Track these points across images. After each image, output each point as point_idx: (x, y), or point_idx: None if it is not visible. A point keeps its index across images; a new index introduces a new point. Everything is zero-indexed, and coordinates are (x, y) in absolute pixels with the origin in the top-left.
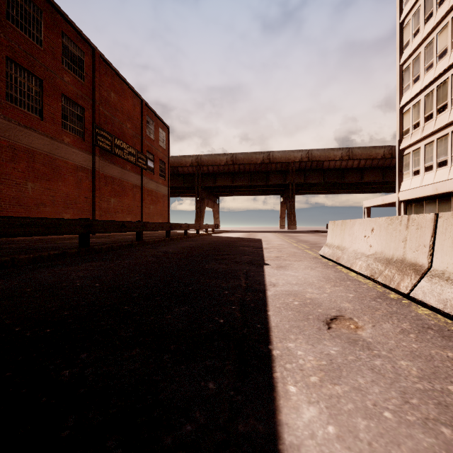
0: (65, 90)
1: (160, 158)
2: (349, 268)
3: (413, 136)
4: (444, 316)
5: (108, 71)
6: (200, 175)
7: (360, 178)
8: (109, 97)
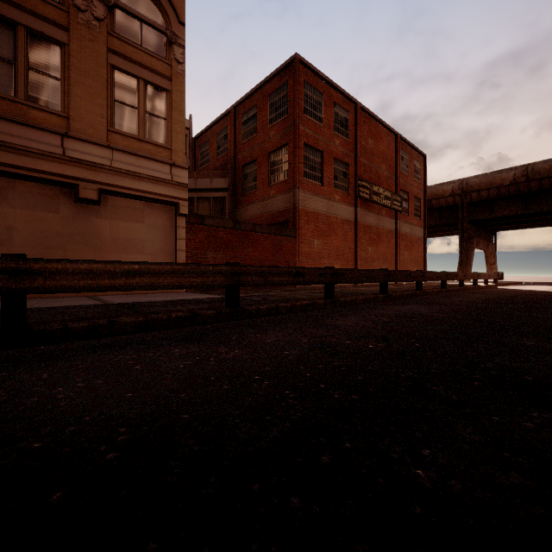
0: (336, 153)
1: (414, 194)
2: None
3: None
4: None
5: (366, 119)
6: (466, 206)
7: None
8: (367, 145)
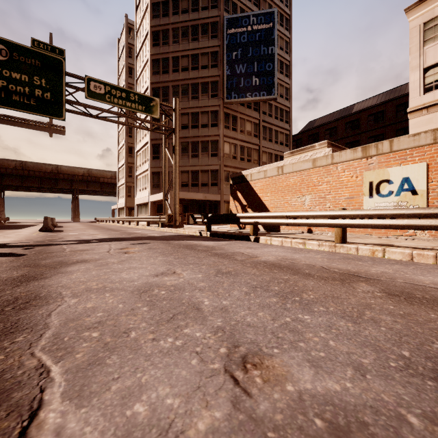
0: None
1: None
2: None
3: (120, 183)
4: None
5: None
6: None
7: None
8: None
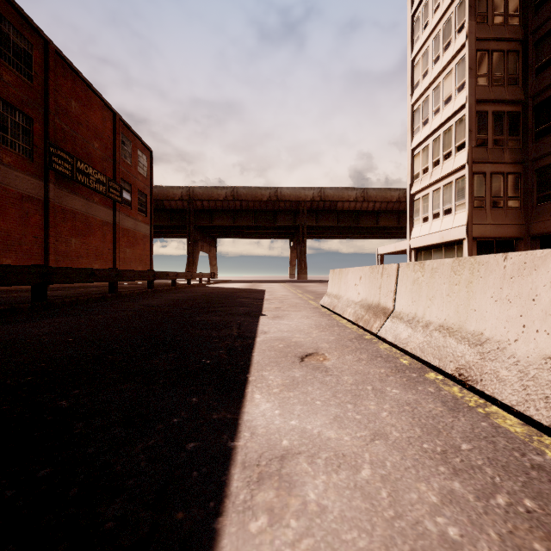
0: (4, 92)
1: (139, 188)
2: (341, 316)
3: (422, 181)
4: (396, 348)
5: (67, 72)
6: (193, 212)
7: (375, 222)
8: (68, 106)
